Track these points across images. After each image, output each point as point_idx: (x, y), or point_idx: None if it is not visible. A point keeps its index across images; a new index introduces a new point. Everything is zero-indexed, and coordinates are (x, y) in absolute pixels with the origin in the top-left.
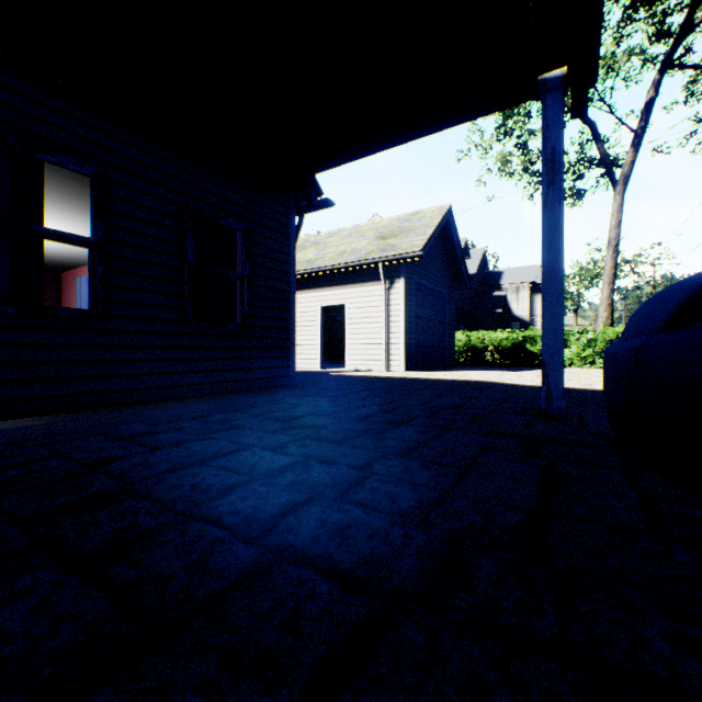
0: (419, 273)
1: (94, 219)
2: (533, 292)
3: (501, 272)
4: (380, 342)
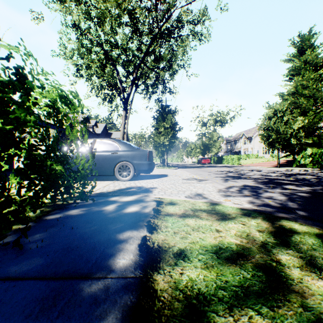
0: None
1: None
2: None
3: (112, 133)
4: None
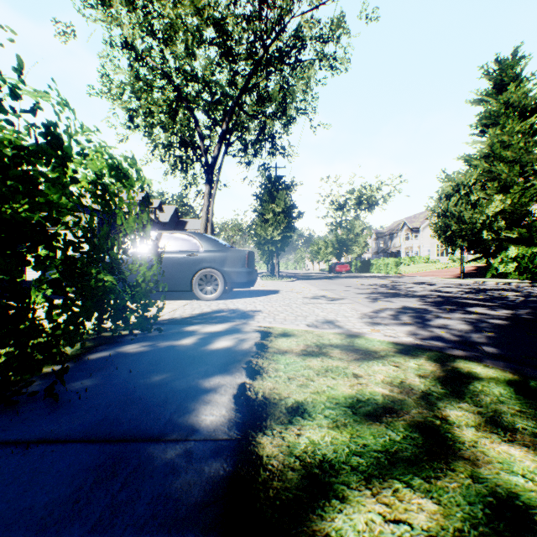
0: None
1: None
2: None
3: (187, 222)
4: None
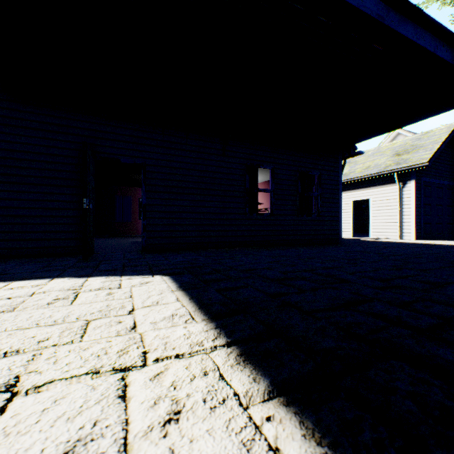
0: (427, 175)
1: (272, 183)
2: None
3: None
4: (394, 221)
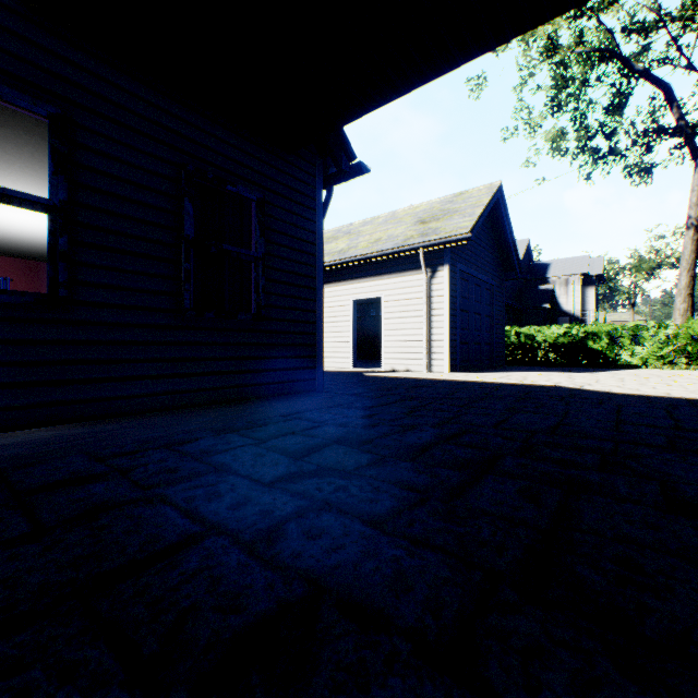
0: (465, 260)
1: (54, 175)
2: (585, 284)
3: (548, 264)
4: (420, 339)
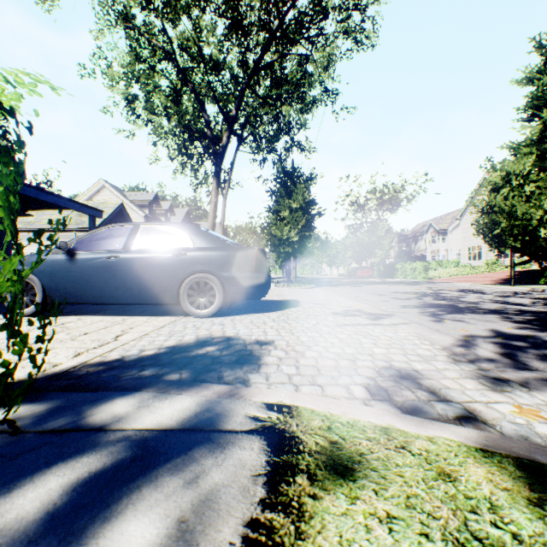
0: None
1: None
2: None
3: (200, 225)
4: None
